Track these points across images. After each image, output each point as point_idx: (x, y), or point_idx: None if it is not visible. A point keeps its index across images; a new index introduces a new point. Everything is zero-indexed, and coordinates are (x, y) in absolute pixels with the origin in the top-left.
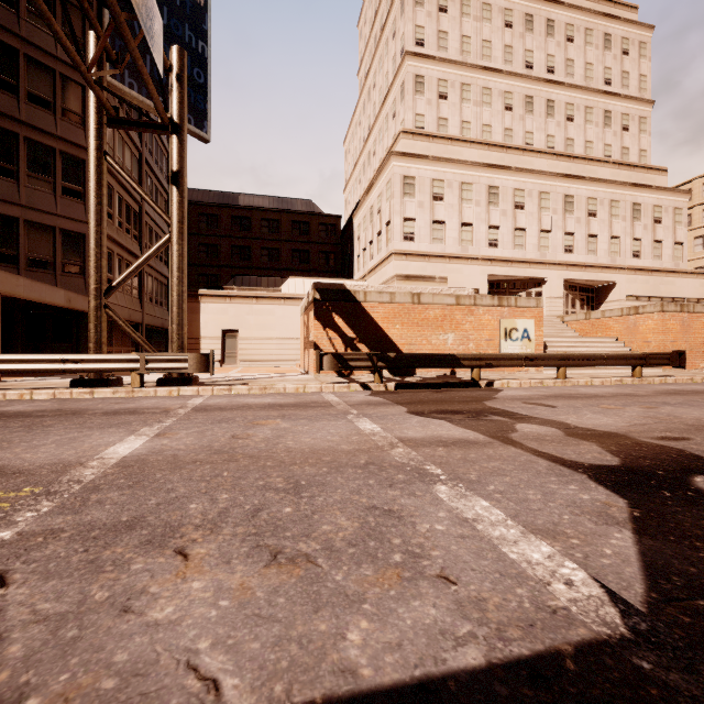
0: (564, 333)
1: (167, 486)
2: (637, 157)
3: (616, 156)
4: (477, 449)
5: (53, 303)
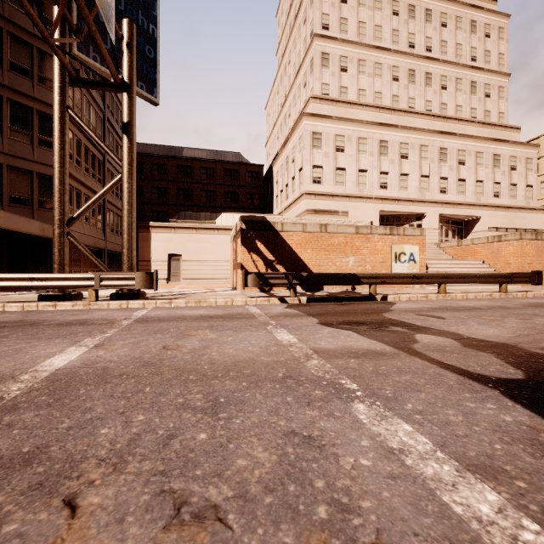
0: (441, 257)
1: (86, 405)
2: (497, 118)
3: (480, 117)
4: (386, 361)
5: (29, 232)
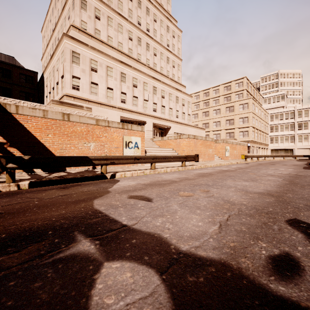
0: (153, 146)
1: None
2: (177, 79)
3: (171, 76)
4: None
5: None
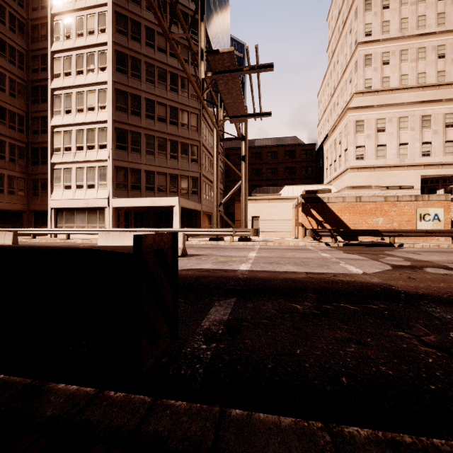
0: None
1: (272, 260)
2: None
3: None
4: (361, 260)
5: (191, 208)
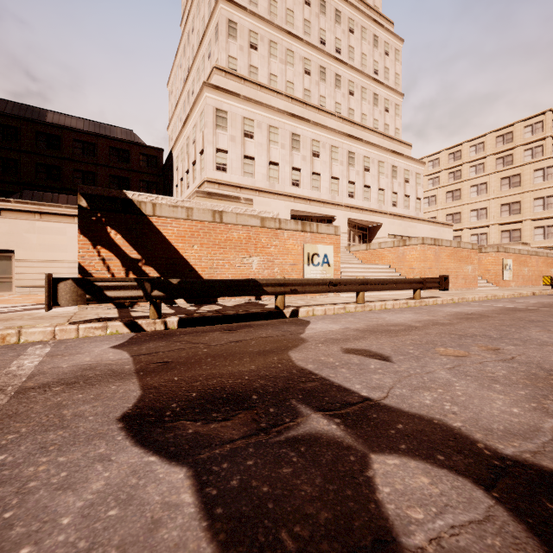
0: (351, 261)
1: None
2: (394, 133)
3: (381, 129)
4: None
5: None
